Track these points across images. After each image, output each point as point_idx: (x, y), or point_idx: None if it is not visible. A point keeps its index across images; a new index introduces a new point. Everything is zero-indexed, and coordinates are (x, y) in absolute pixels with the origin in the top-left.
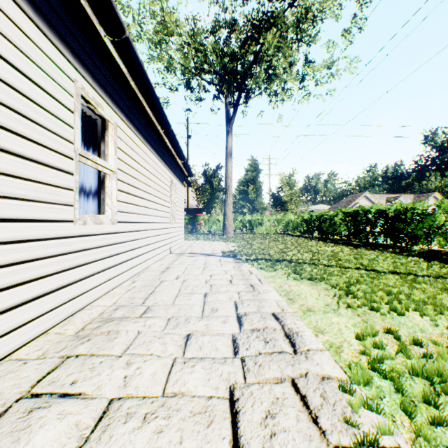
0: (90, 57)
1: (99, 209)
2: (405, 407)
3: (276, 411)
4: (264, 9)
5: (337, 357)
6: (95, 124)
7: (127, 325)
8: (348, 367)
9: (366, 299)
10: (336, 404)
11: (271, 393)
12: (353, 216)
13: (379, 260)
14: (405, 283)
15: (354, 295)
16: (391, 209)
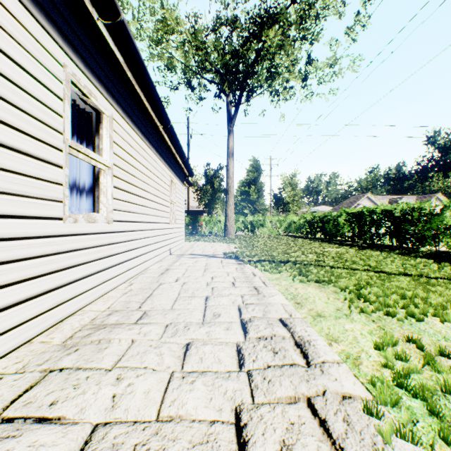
0: (82, 42)
1: (93, 207)
2: (446, 435)
3: (292, 441)
4: (267, 6)
5: (356, 370)
6: (89, 117)
7: (120, 332)
8: (371, 383)
9: (379, 304)
10: (362, 431)
11: (284, 417)
12: (357, 217)
13: (386, 261)
14: (419, 285)
15: (366, 299)
16: (397, 209)
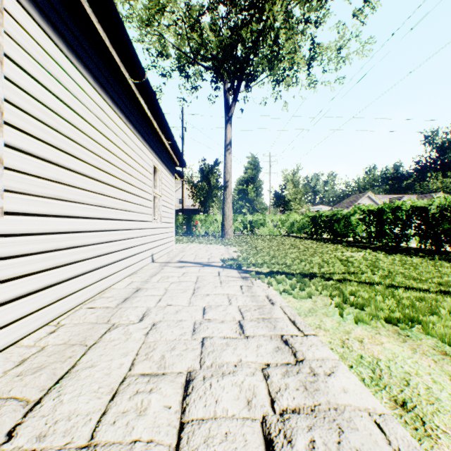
0: None
1: None
2: None
3: None
4: None
5: None
6: None
7: None
8: None
9: None
10: None
11: None
12: (375, 215)
13: (447, 273)
14: None
15: None
16: (434, 205)
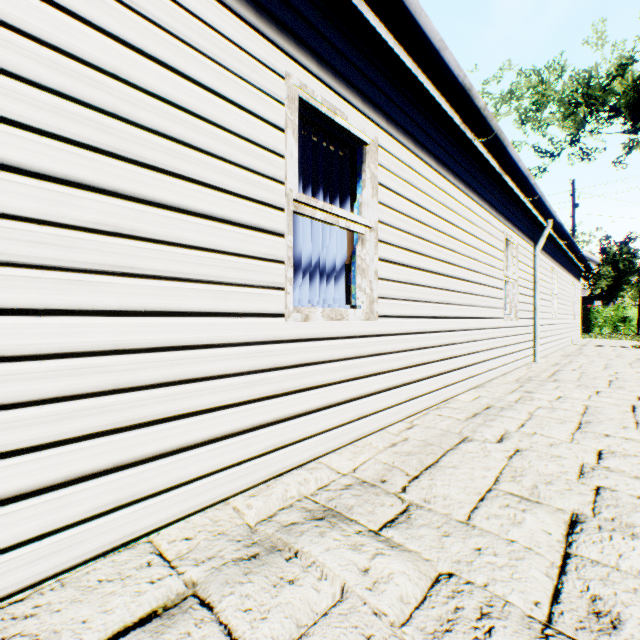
0: (552, 251)
1: None
2: None
3: None
4: None
5: None
6: None
7: (579, 356)
8: None
9: None
10: None
11: None
12: None
13: None
14: None
15: None
16: None
